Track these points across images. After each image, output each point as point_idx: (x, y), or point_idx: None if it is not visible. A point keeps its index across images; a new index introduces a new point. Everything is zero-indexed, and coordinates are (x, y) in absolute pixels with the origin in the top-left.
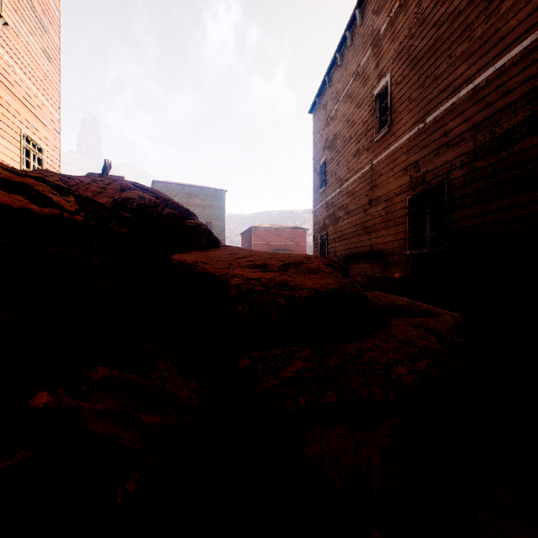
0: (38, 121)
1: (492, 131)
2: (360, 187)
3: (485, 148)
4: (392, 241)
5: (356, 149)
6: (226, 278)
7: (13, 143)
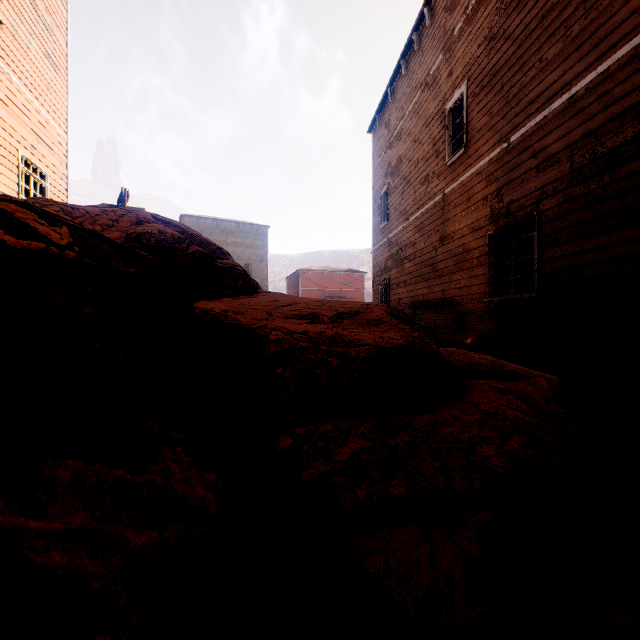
0: (40, 141)
1: (593, 151)
2: (429, 220)
3: (584, 171)
4: (468, 286)
5: (424, 175)
6: (263, 332)
7: (9, 167)
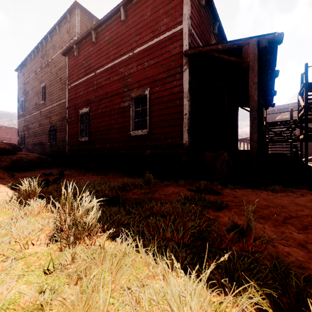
0: None
1: (62, 116)
2: (37, 117)
3: (61, 119)
4: (46, 140)
5: (36, 102)
6: None
7: None
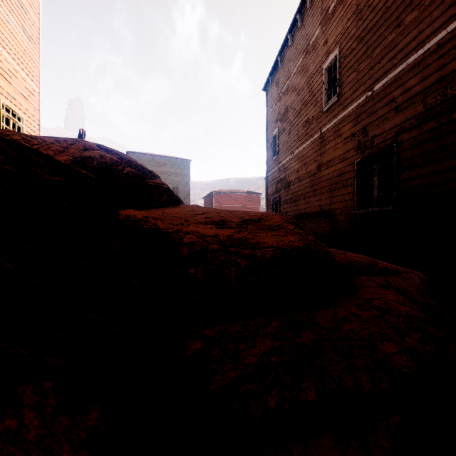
0: (17, 93)
1: (443, 93)
2: (309, 153)
3: (436, 110)
4: (340, 202)
5: (305, 119)
6: (178, 235)
7: None
